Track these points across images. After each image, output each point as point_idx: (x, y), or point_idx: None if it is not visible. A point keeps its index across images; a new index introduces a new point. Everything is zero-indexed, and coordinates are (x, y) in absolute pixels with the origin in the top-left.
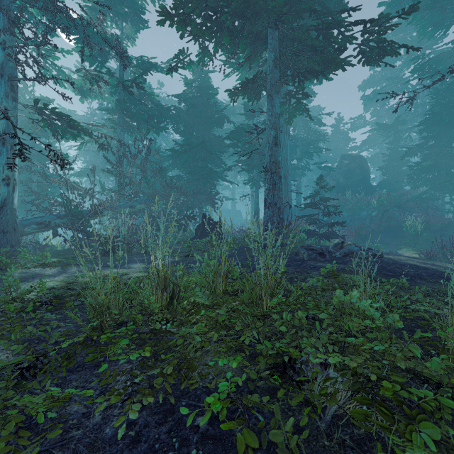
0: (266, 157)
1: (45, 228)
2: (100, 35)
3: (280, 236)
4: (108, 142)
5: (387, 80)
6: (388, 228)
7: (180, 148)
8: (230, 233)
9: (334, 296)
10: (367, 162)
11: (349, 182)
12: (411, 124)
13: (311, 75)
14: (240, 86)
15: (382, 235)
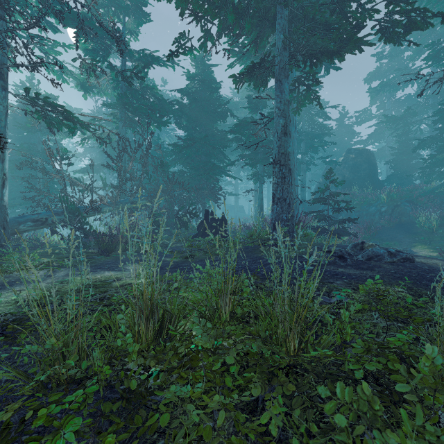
0: (274, 148)
1: (41, 225)
2: (101, 28)
3: (316, 248)
4: (110, 137)
5: (395, 71)
6: (399, 224)
7: (183, 143)
8: (239, 238)
9: (423, 357)
10: (374, 156)
11: (355, 177)
12: (419, 116)
13: (324, 56)
14: (245, 71)
15: (393, 232)
